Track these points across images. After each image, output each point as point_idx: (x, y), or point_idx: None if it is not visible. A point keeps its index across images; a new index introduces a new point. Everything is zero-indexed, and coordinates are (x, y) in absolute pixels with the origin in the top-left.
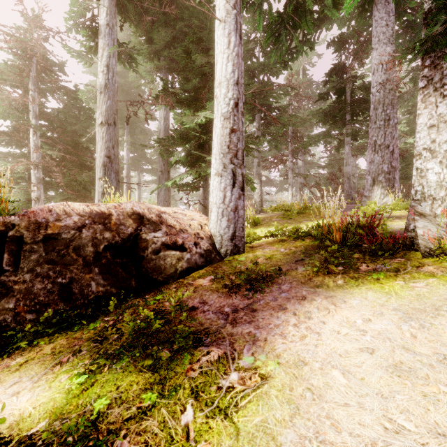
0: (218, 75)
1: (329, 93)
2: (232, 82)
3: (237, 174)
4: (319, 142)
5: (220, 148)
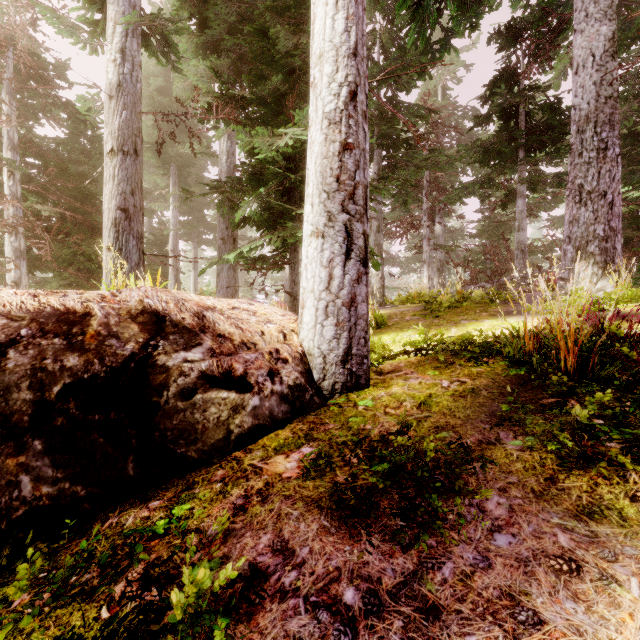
0: (318, 41)
1: (490, 117)
2: (344, 52)
3: (354, 233)
4: (474, 194)
5: (321, 181)
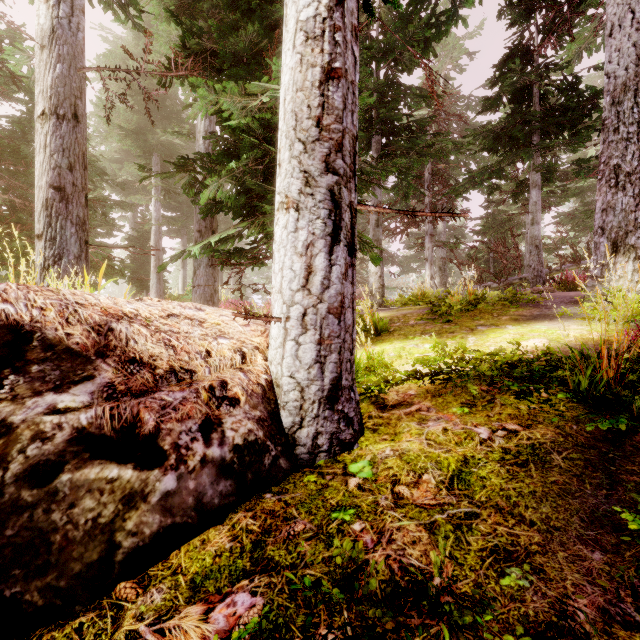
0: None
1: (501, 99)
2: None
3: (344, 203)
4: (482, 184)
5: (293, 125)
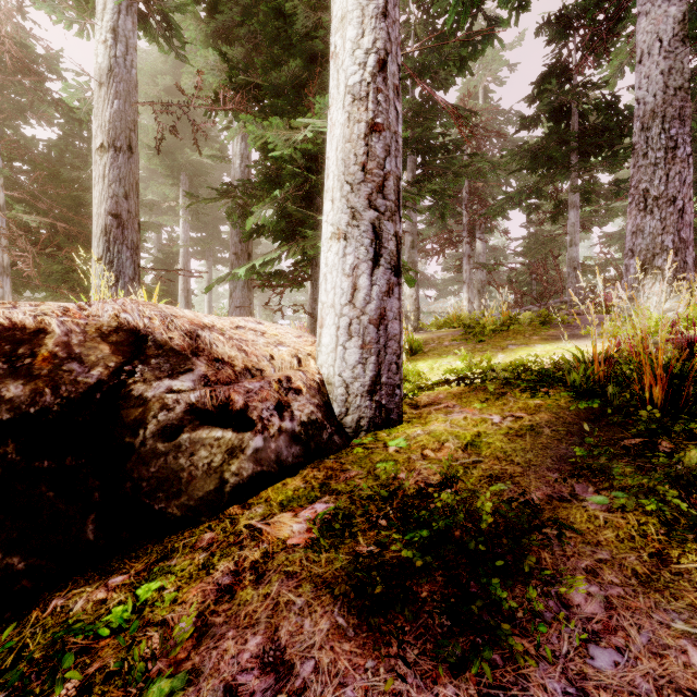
0: (340, 1)
1: (539, 118)
2: (372, 11)
3: (383, 234)
4: (520, 205)
5: (343, 171)
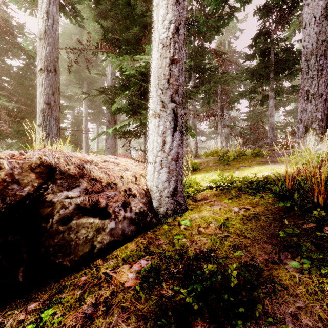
0: None
1: (255, 55)
2: (172, 1)
3: (178, 114)
4: (246, 97)
5: (158, 82)
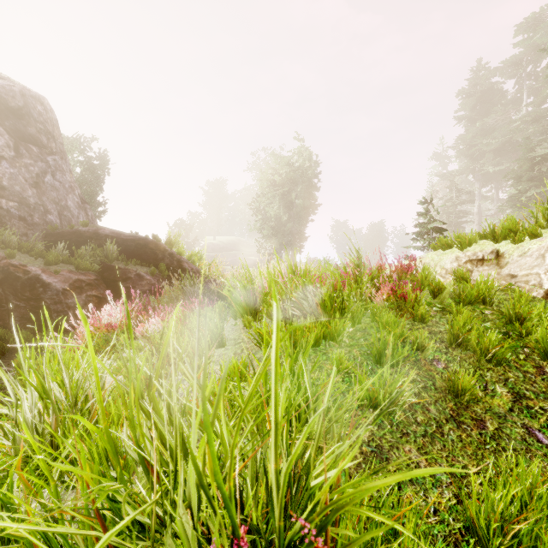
0: None
1: None
2: None
3: None
4: None
5: None
